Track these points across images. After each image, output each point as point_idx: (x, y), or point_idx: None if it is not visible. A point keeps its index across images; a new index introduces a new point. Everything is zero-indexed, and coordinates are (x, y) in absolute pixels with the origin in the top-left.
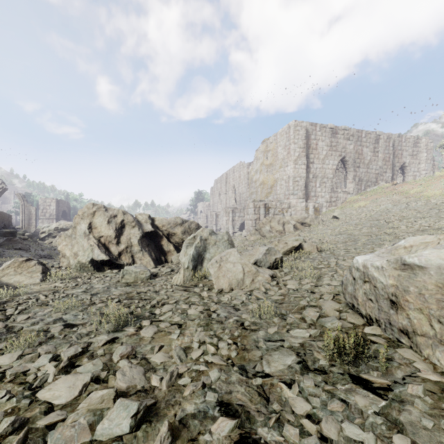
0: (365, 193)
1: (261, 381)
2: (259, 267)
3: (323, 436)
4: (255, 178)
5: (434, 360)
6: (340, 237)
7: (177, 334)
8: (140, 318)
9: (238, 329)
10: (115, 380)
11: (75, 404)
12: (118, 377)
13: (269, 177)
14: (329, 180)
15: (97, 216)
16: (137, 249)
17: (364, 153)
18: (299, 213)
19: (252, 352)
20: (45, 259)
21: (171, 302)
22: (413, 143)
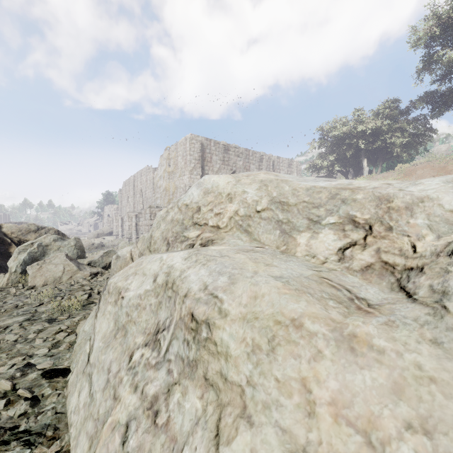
0: None
1: None
2: (94, 267)
3: None
4: (160, 184)
5: None
6: None
7: None
8: None
9: (11, 308)
10: None
11: None
12: None
13: (171, 184)
14: None
15: None
16: None
17: (251, 169)
18: None
19: (1, 318)
20: None
21: None
22: (288, 164)
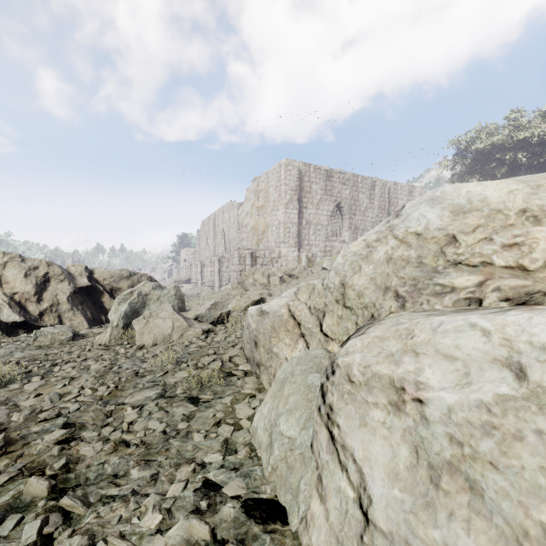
0: None
1: (116, 407)
2: (201, 322)
3: (132, 430)
4: (246, 222)
5: (263, 381)
6: None
7: (62, 384)
8: (33, 375)
9: (131, 376)
10: None
11: None
12: None
13: (260, 222)
14: (324, 227)
15: (9, 267)
16: (65, 307)
17: (360, 200)
18: (290, 263)
19: (127, 391)
20: None
21: (78, 360)
22: (408, 191)
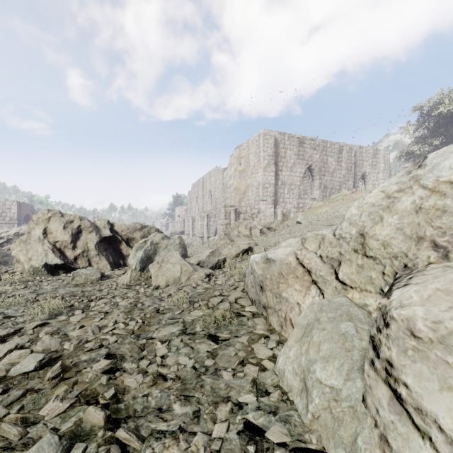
0: (329, 200)
1: (146, 341)
2: (202, 267)
3: (165, 364)
4: (229, 184)
5: (272, 323)
6: None
7: (100, 317)
8: (75, 309)
9: (153, 313)
10: (35, 346)
11: None
12: (38, 344)
13: (242, 183)
14: (297, 187)
15: (52, 221)
16: (93, 253)
17: (329, 162)
18: (268, 218)
19: (153, 326)
20: None
21: (108, 297)
22: (372, 154)
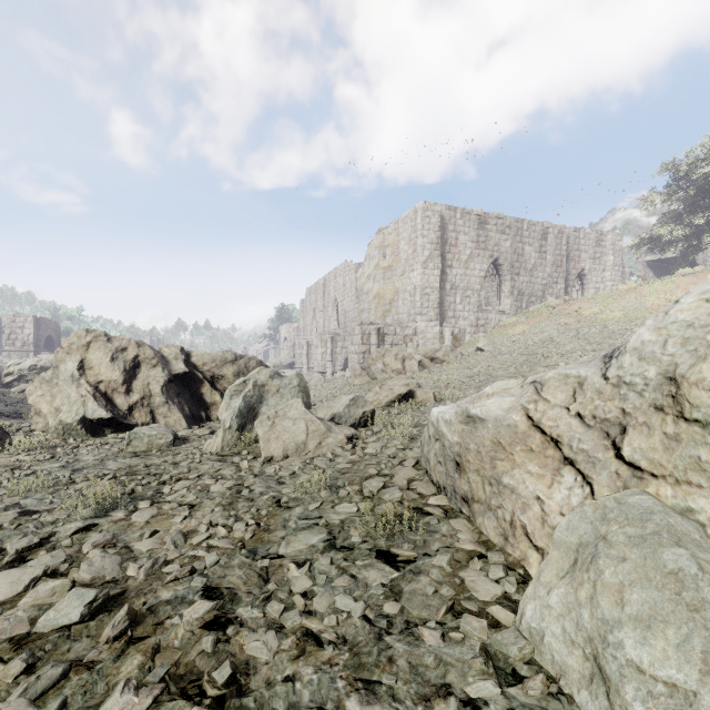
0: (527, 314)
1: (270, 562)
2: (338, 425)
3: (311, 609)
4: (367, 288)
5: (483, 529)
6: (476, 380)
7: (182, 516)
8: (139, 499)
9: (271, 507)
10: (78, 572)
11: (17, 601)
12: (83, 568)
13: (387, 287)
14: (476, 292)
15: (94, 349)
16: (159, 401)
17: (526, 254)
18: (430, 343)
19: (275, 532)
20: (8, 418)
21: (191, 476)
22: (595, 240)
